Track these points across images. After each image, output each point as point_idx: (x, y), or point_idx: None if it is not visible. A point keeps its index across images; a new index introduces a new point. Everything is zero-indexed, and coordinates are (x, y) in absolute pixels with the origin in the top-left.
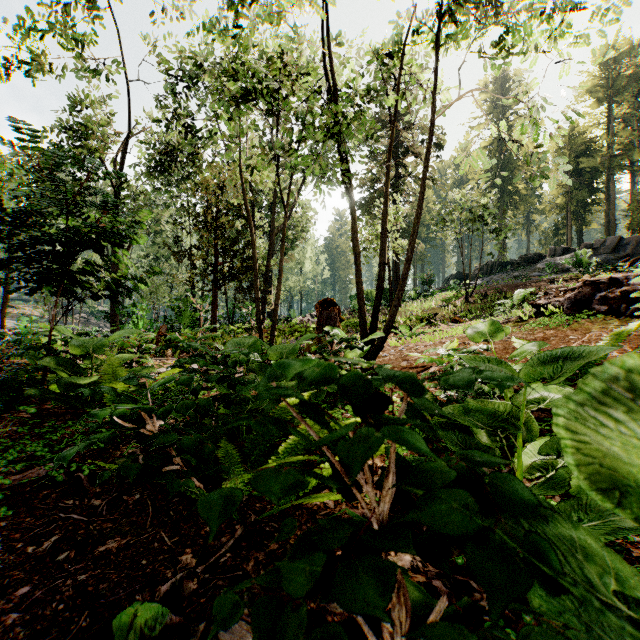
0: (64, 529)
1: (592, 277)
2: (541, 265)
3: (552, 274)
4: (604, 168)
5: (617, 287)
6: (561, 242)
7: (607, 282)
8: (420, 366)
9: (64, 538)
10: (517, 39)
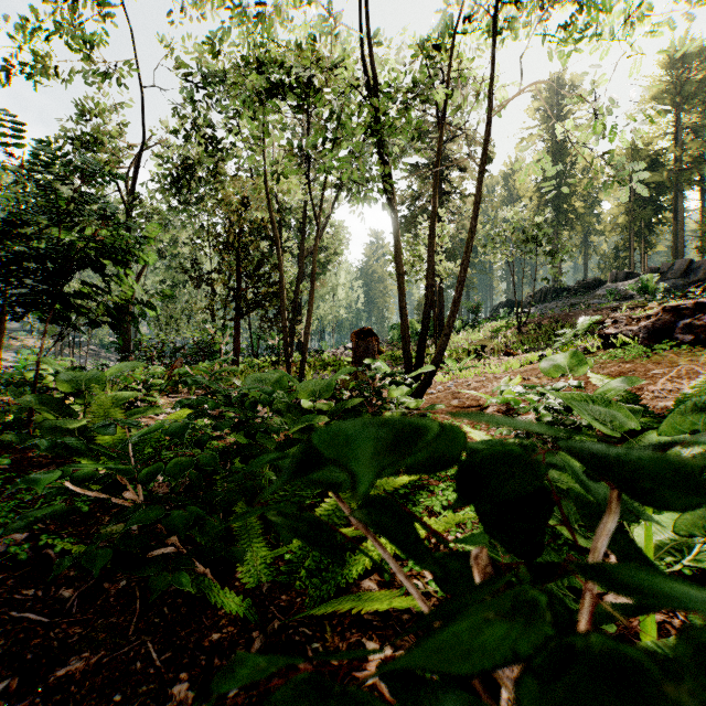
0: (13, 638)
1: (660, 305)
2: (601, 291)
3: (614, 301)
4: (671, 183)
5: (704, 313)
6: (623, 266)
7: (692, 307)
8: (474, 405)
9: (8, 656)
10: (592, 18)
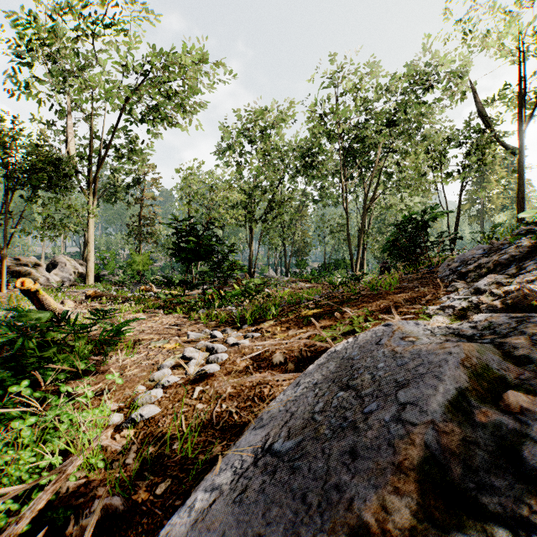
0: None
1: None
2: None
3: None
4: None
5: None
6: None
7: None
8: None
9: None
10: None
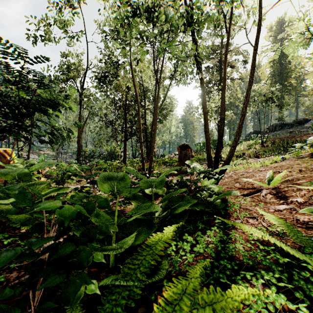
0: None
1: None
2: (307, 125)
3: None
4: None
5: None
6: None
7: None
8: (251, 188)
9: None
10: None
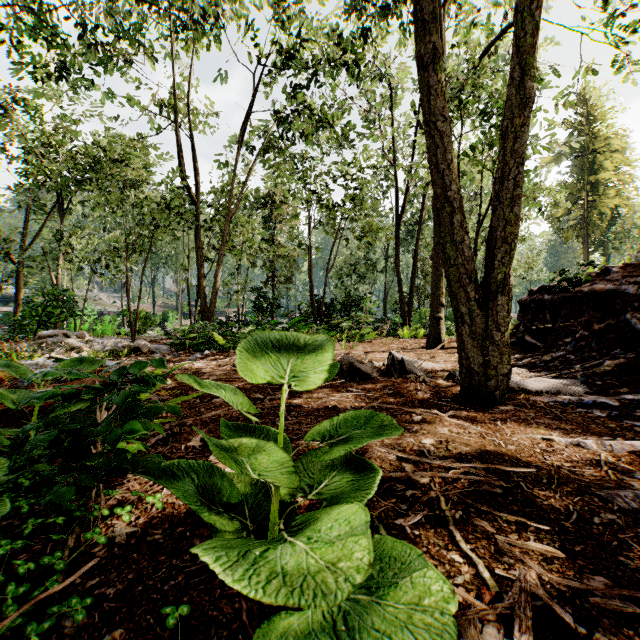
0: None
1: None
2: None
3: None
4: None
5: None
6: None
7: None
8: None
9: None
10: None
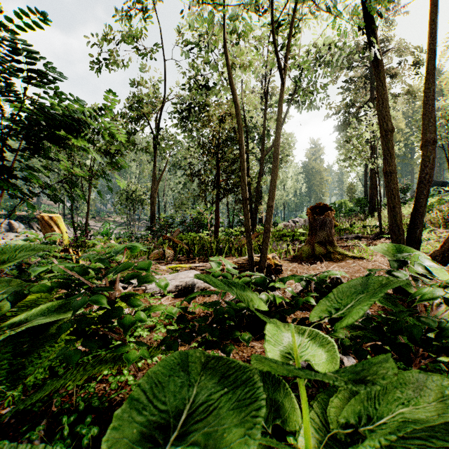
0: None
1: None
2: None
3: None
4: None
5: None
6: None
7: None
8: None
9: None
10: None
